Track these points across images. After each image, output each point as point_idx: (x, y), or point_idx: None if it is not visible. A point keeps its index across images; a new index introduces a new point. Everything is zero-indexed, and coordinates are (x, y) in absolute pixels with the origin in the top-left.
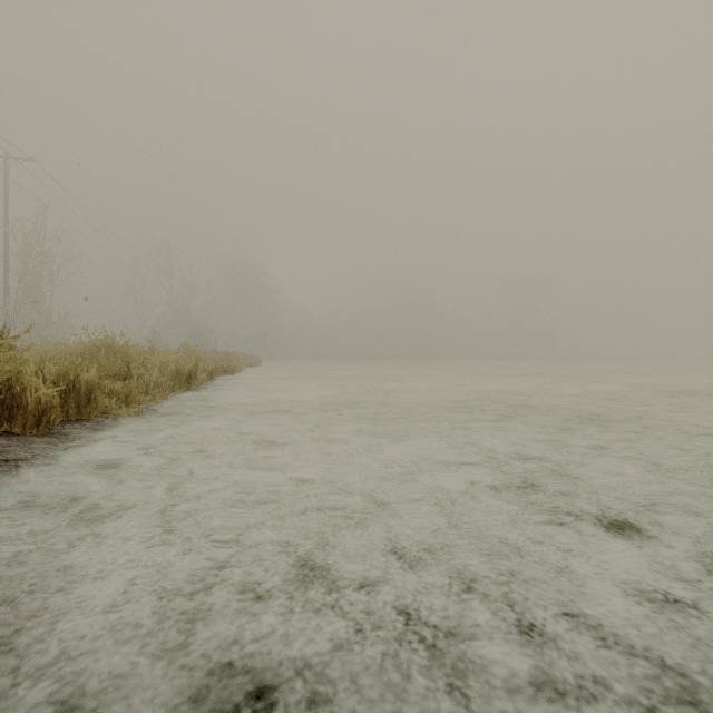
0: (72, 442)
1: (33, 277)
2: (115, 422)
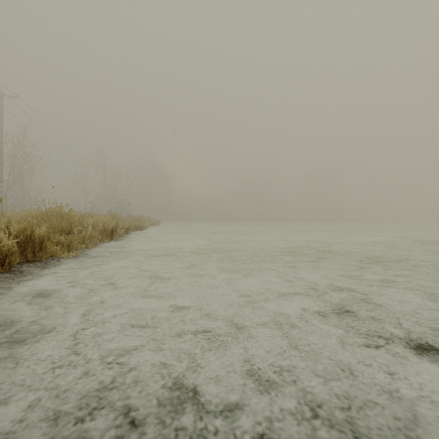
0: (25, 277)
1: (18, 170)
2: (58, 262)
